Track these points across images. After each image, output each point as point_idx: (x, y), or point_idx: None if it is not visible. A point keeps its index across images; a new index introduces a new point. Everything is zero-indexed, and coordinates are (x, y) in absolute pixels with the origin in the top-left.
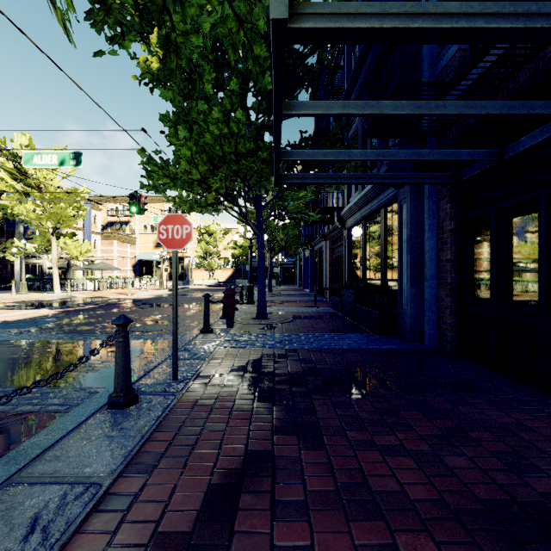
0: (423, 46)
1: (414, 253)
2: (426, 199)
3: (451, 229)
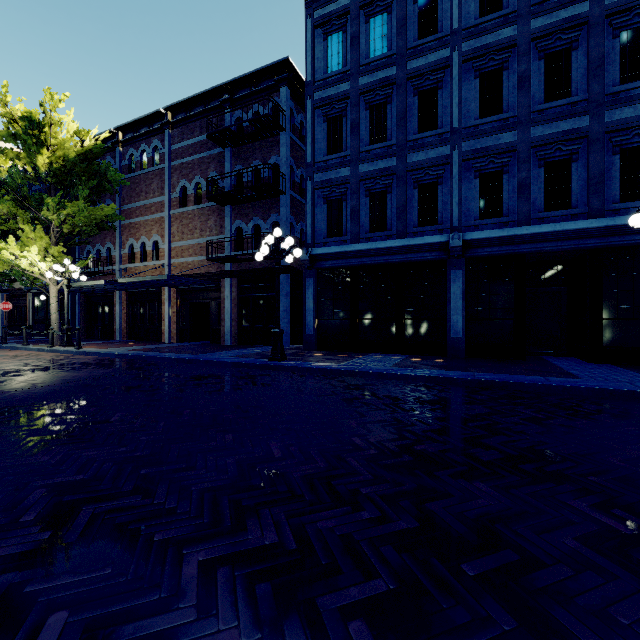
0: (76, 248)
1: (73, 311)
2: (77, 295)
3: (85, 305)
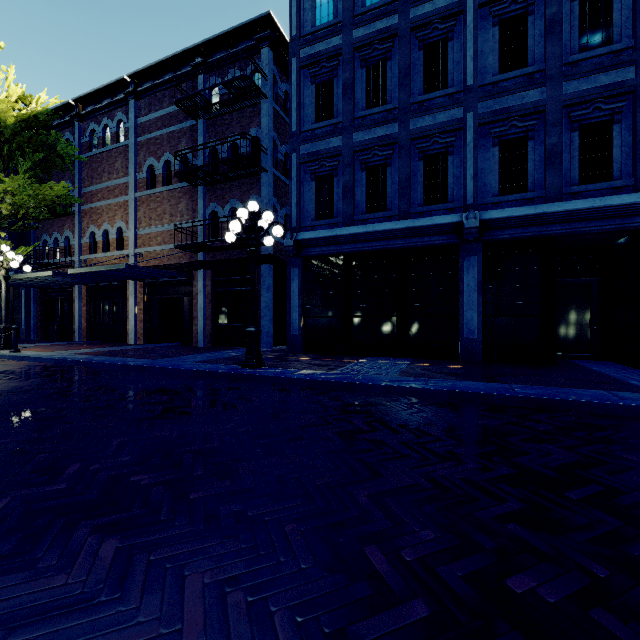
0: (31, 237)
1: (28, 308)
2: (32, 290)
3: (41, 302)
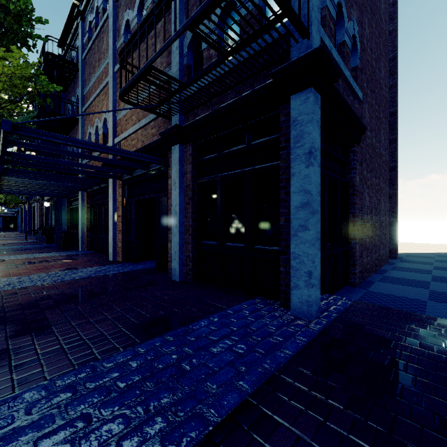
0: None
1: (58, 216)
2: (62, 200)
3: (68, 210)
